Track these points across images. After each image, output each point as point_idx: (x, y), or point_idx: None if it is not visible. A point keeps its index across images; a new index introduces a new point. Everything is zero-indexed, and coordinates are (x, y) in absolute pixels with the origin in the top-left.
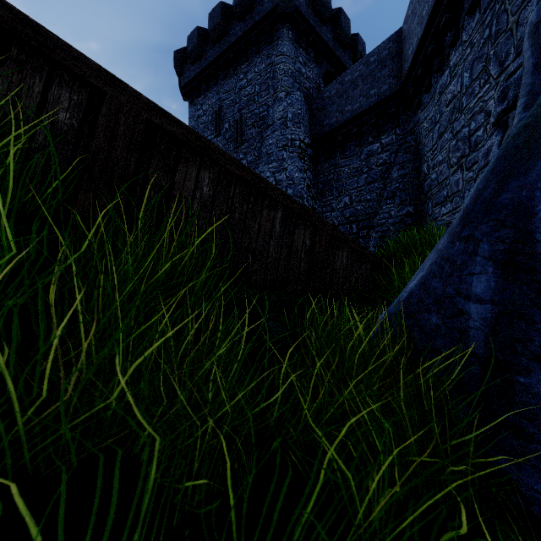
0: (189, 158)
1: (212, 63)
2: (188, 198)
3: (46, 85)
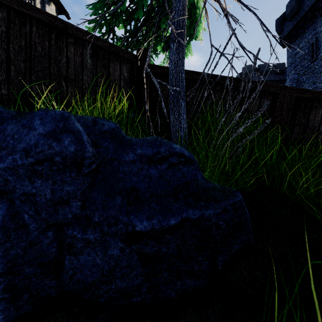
0: (317, 106)
1: (308, 11)
2: (316, 125)
3: (259, 100)
